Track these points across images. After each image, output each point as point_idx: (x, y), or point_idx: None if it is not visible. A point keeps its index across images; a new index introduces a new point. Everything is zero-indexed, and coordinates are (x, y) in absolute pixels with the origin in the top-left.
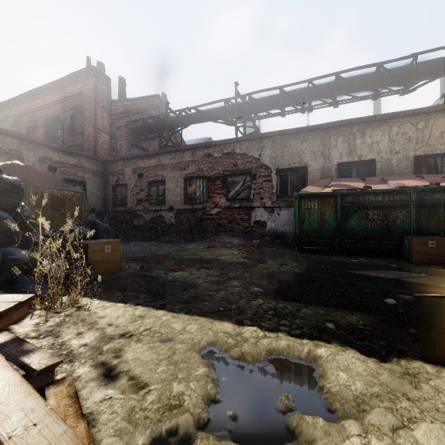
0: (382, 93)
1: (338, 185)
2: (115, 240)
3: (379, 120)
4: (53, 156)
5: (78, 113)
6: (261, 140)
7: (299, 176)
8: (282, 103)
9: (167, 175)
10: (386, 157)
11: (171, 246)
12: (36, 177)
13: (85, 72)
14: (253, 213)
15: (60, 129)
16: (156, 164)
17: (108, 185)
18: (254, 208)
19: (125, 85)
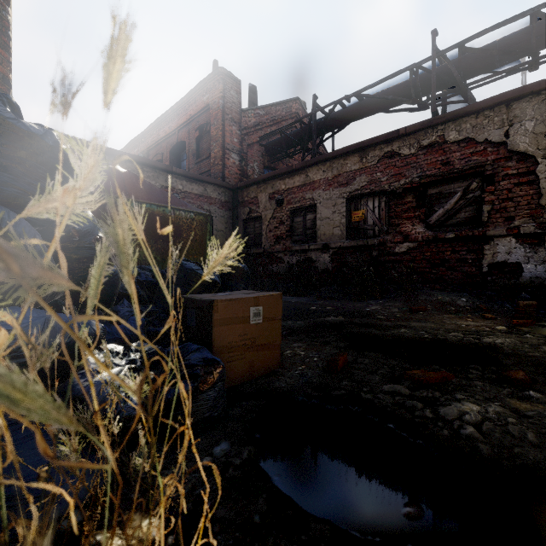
0: None
1: None
2: (270, 295)
3: None
4: (176, 184)
5: (204, 134)
6: (509, 104)
7: None
8: (534, 43)
9: (318, 197)
10: None
11: (336, 305)
12: (141, 189)
13: (211, 78)
14: (488, 247)
15: (186, 159)
16: (301, 183)
17: (237, 220)
18: (491, 239)
19: (256, 94)
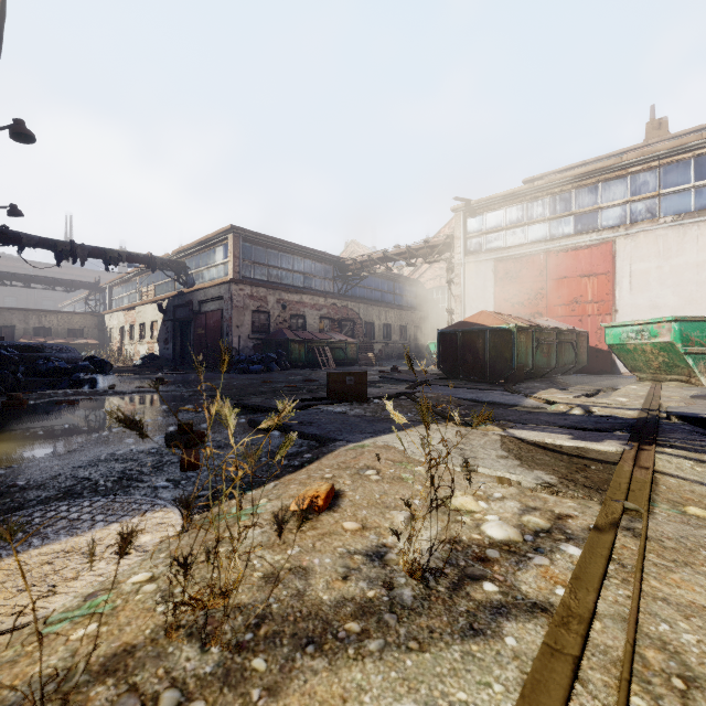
0: (58, 290)
1: (35, 340)
2: None
3: (54, 312)
4: None
5: None
6: None
7: (10, 330)
8: None
9: None
10: (56, 327)
11: None
12: None
13: None
14: None
15: None
16: None
17: None
18: None
19: None
